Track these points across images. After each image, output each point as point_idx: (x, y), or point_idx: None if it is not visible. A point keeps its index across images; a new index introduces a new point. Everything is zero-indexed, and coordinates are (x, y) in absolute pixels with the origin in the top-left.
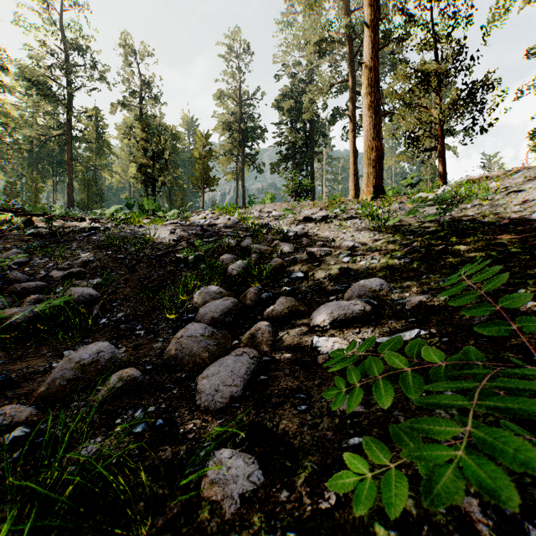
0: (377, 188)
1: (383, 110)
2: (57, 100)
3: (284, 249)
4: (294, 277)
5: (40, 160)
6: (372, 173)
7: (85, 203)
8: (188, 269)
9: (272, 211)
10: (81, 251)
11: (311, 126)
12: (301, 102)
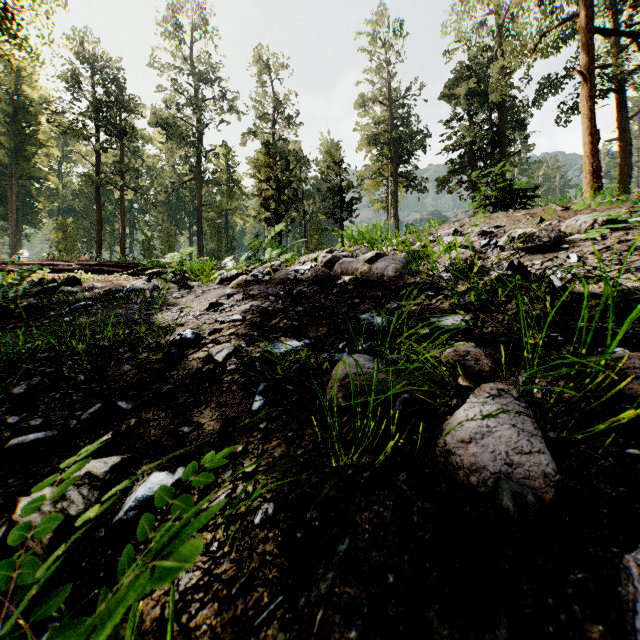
0: None
1: None
2: (185, 141)
3: None
4: None
5: (178, 211)
6: None
7: (215, 252)
8: None
9: (494, 231)
10: None
11: (501, 115)
12: (484, 82)
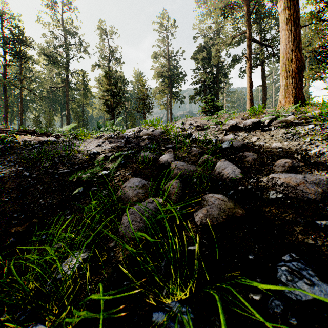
0: (297, 97)
1: (273, 51)
2: (60, 65)
3: (223, 172)
4: (301, 300)
5: (54, 102)
6: (291, 84)
7: (76, 126)
8: (85, 196)
9: (194, 123)
10: (3, 166)
11: (217, 70)
12: (209, 54)
